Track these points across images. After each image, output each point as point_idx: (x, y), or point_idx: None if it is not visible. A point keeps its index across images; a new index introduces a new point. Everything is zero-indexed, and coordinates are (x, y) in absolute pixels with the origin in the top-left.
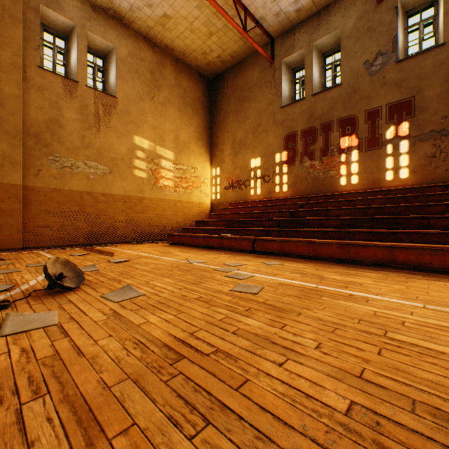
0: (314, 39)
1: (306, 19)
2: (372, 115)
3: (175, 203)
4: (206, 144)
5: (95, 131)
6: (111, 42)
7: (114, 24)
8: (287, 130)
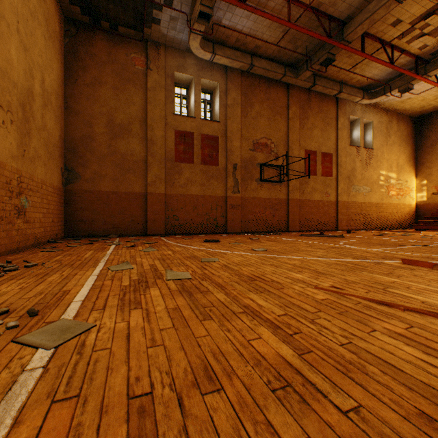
0: None
1: None
2: None
3: (396, 205)
4: (412, 164)
5: (365, 170)
6: (370, 120)
7: (371, 109)
8: None
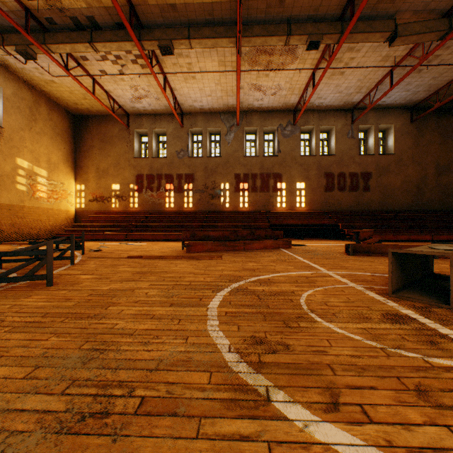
0: (153, 128)
1: (149, 114)
2: (180, 177)
3: (48, 210)
4: (72, 165)
5: None
6: None
7: (1, 70)
8: (138, 172)
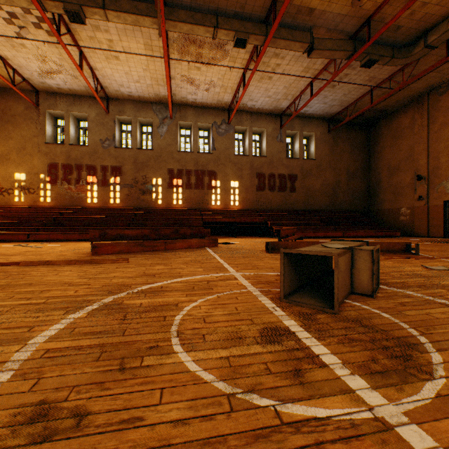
0: (72, 110)
1: (66, 94)
2: (105, 169)
3: None
4: None
5: None
6: None
7: None
8: (51, 160)
